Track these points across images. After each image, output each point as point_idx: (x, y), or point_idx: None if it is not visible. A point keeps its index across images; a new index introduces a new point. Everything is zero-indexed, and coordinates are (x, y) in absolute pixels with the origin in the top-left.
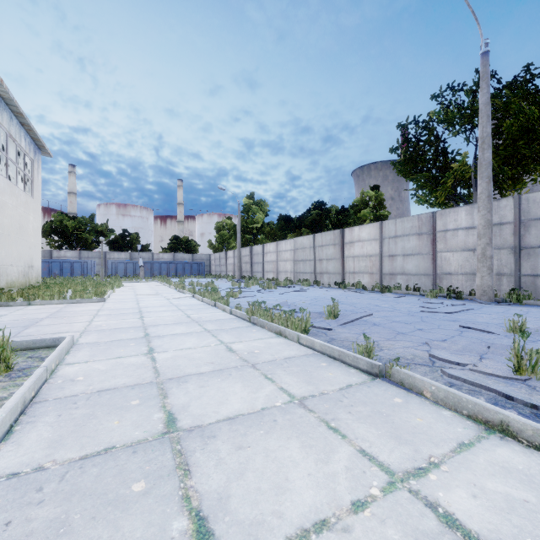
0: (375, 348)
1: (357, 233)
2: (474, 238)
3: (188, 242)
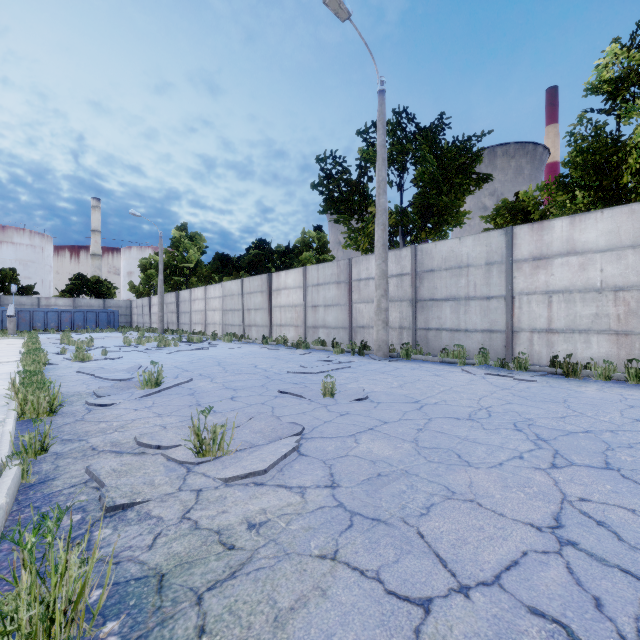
0: (110, 430)
1: (283, 279)
2: None
3: (99, 283)
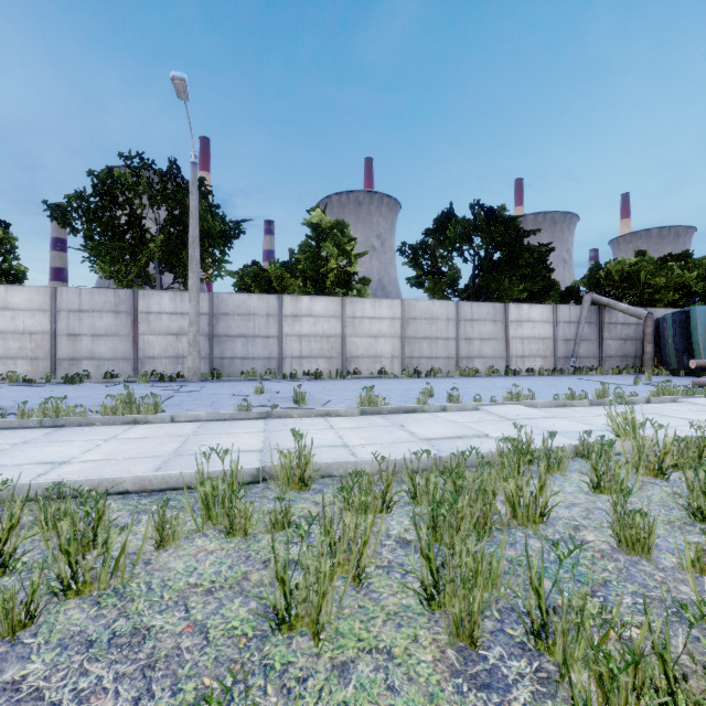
0: None
1: (1, 295)
2: (178, 323)
3: None
